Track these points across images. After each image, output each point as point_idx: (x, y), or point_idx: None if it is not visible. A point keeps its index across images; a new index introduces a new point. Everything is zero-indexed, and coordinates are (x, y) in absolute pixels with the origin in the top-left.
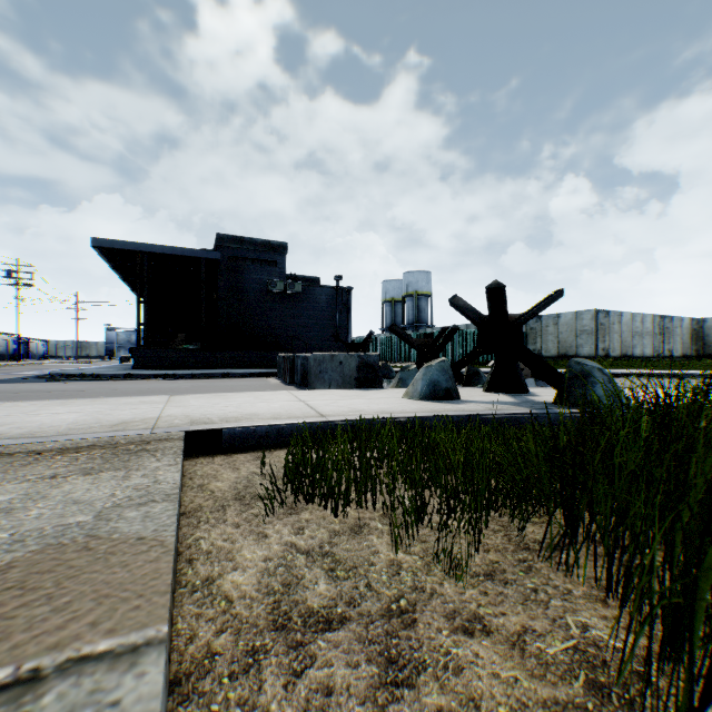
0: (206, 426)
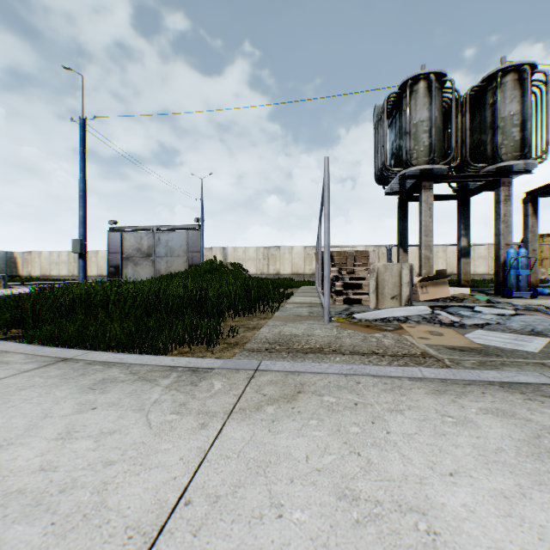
0: (206, 362)
